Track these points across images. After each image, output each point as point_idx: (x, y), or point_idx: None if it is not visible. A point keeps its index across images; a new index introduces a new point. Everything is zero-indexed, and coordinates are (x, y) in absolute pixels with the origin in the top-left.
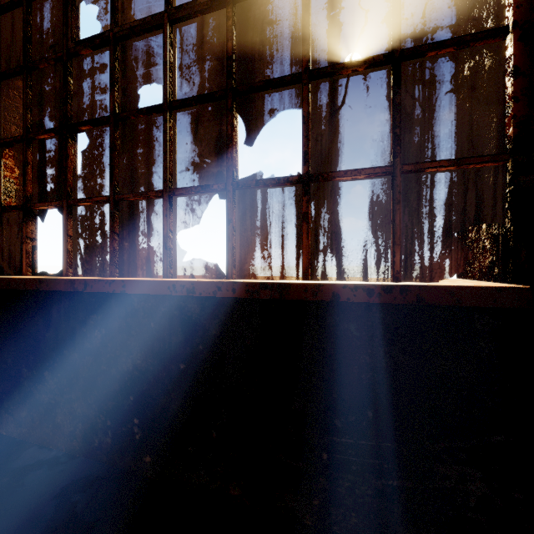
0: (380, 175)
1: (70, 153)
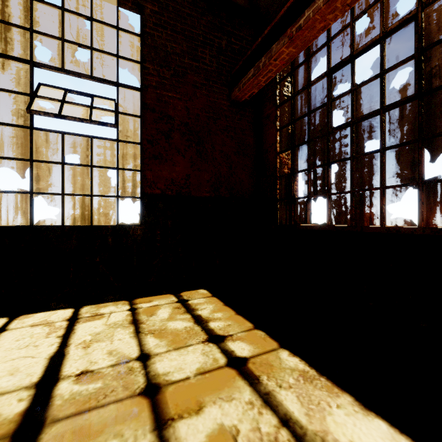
0: None
1: (329, 174)
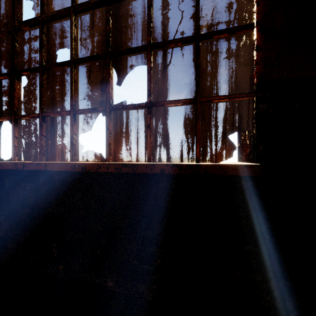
0: (189, 103)
1: (16, 88)
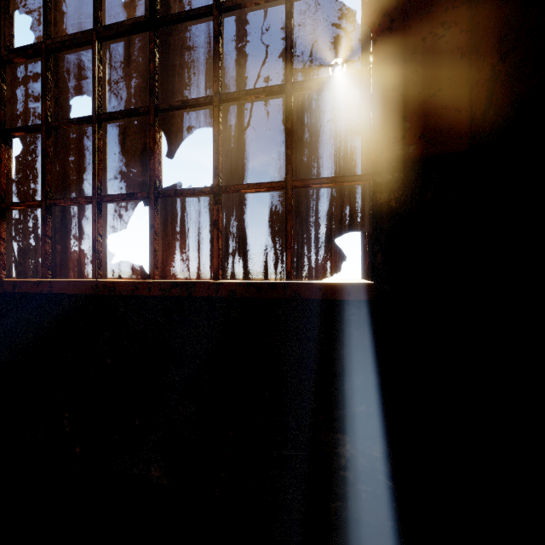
0: (277, 189)
1: (3, 157)
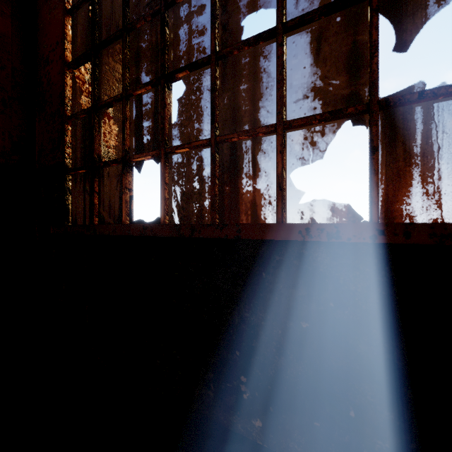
0: None
1: (166, 102)
